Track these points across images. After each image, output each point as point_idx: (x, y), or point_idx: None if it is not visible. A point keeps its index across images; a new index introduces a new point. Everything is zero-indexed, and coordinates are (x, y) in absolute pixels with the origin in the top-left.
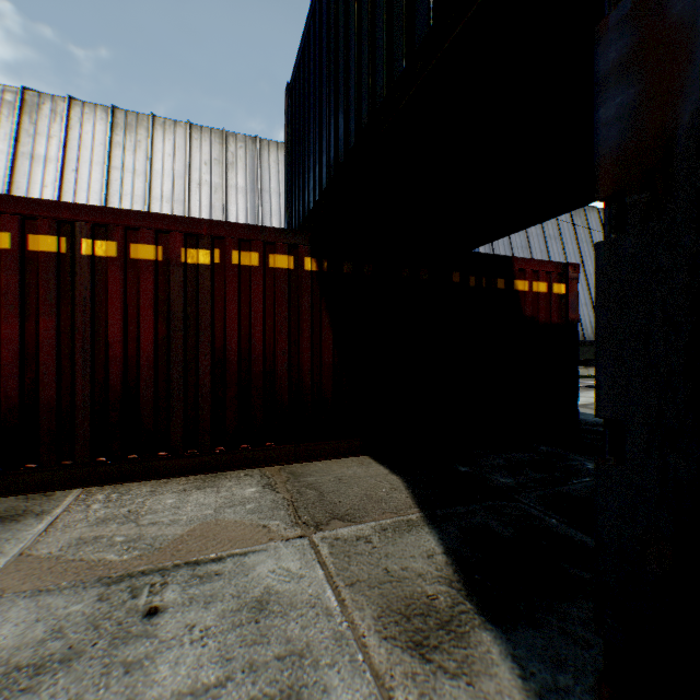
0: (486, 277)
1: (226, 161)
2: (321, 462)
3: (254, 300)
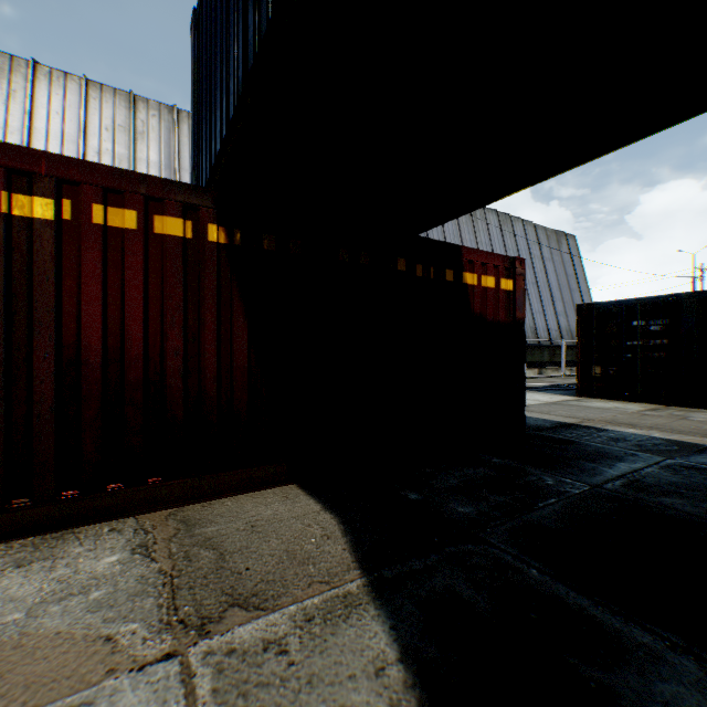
0: (434, 266)
1: (135, 129)
2: (231, 498)
3: (130, 277)
